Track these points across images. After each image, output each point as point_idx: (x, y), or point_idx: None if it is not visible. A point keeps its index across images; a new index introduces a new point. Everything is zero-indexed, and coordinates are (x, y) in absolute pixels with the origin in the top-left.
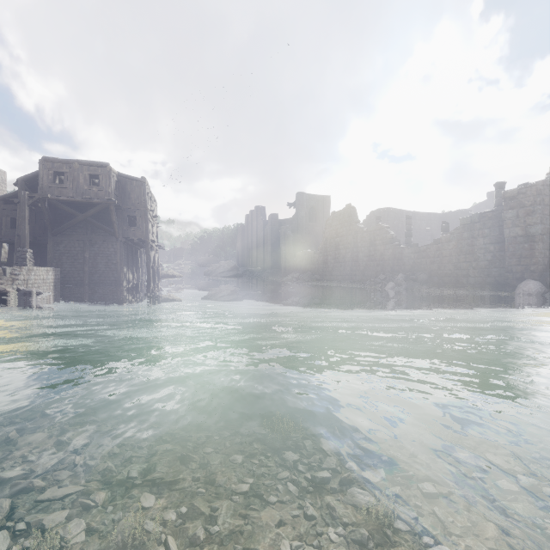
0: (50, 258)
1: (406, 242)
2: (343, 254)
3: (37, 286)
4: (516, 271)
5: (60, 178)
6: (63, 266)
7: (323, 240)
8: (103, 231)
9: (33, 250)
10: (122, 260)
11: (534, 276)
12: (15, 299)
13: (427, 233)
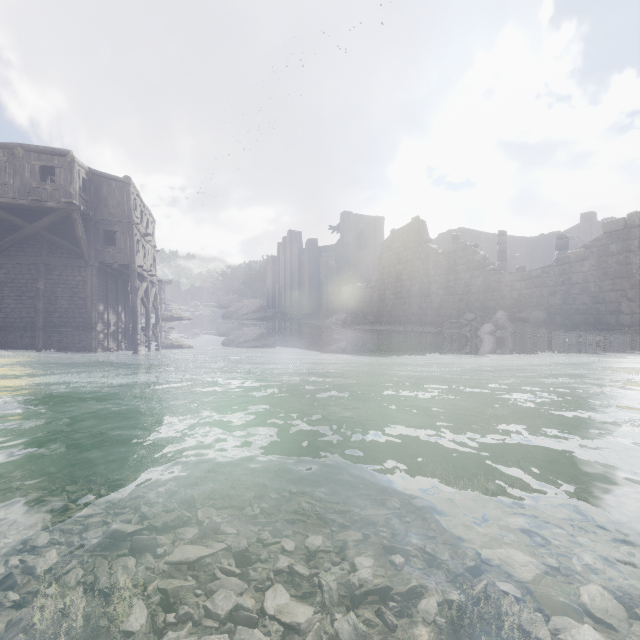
0: None
1: (499, 268)
2: (407, 287)
3: None
4: None
5: None
6: (3, 302)
7: (379, 268)
8: (66, 251)
9: None
10: (94, 294)
11: None
12: None
13: (514, 261)
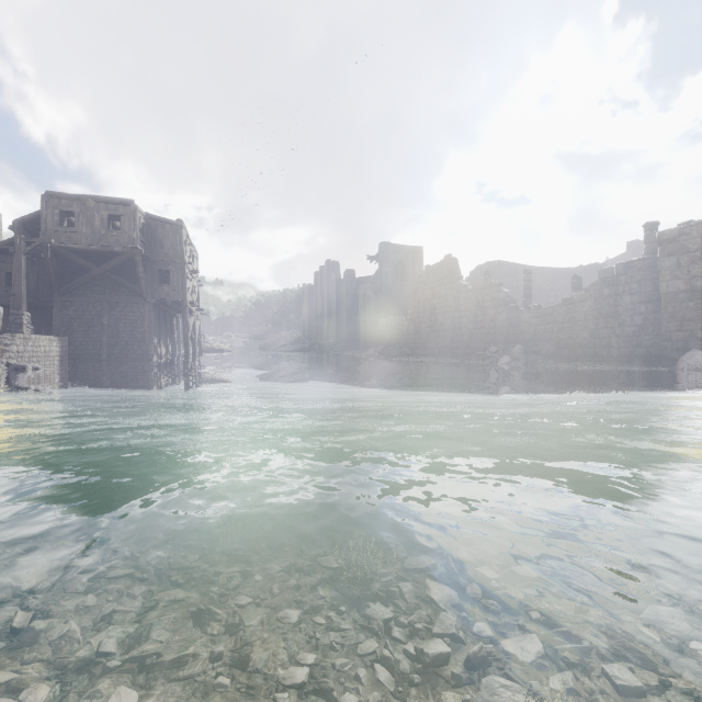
0: (56, 325)
1: (525, 304)
2: (441, 321)
3: (36, 361)
4: (677, 340)
5: (70, 220)
6: (73, 336)
7: (415, 302)
8: (126, 290)
9: (36, 315)
10: (151, 328)
11: (701, 345)
12: (1, 376)
13: (550, 294)
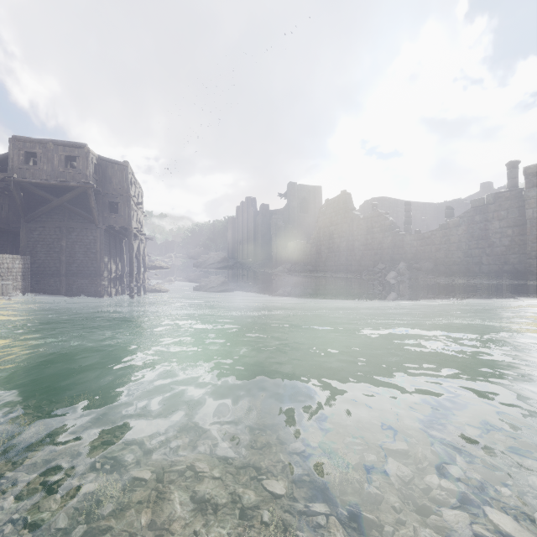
0: (23, 246)
1: (406, 230)
2: (337, 244)
3: None
4: None
5: (35, 161)
6: (37, 255)
7: (316, 229)
8: (82, 218)
9: (8, 239)
10: (102, 249)
11: None
12: None
13: (423, 222)
